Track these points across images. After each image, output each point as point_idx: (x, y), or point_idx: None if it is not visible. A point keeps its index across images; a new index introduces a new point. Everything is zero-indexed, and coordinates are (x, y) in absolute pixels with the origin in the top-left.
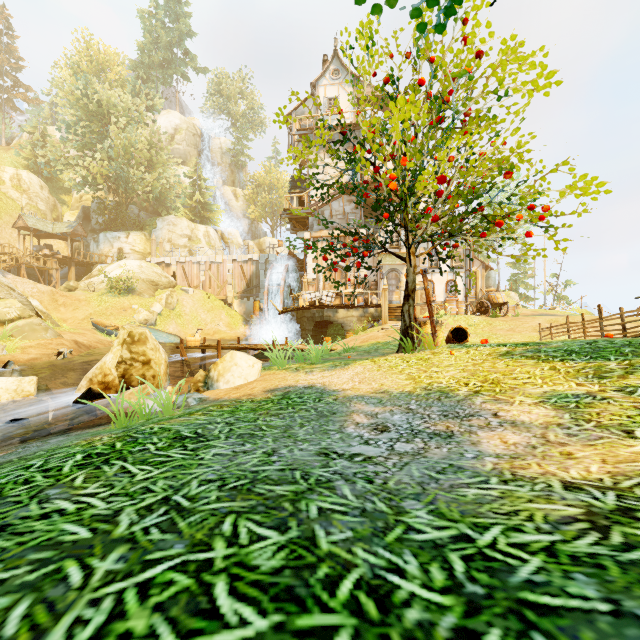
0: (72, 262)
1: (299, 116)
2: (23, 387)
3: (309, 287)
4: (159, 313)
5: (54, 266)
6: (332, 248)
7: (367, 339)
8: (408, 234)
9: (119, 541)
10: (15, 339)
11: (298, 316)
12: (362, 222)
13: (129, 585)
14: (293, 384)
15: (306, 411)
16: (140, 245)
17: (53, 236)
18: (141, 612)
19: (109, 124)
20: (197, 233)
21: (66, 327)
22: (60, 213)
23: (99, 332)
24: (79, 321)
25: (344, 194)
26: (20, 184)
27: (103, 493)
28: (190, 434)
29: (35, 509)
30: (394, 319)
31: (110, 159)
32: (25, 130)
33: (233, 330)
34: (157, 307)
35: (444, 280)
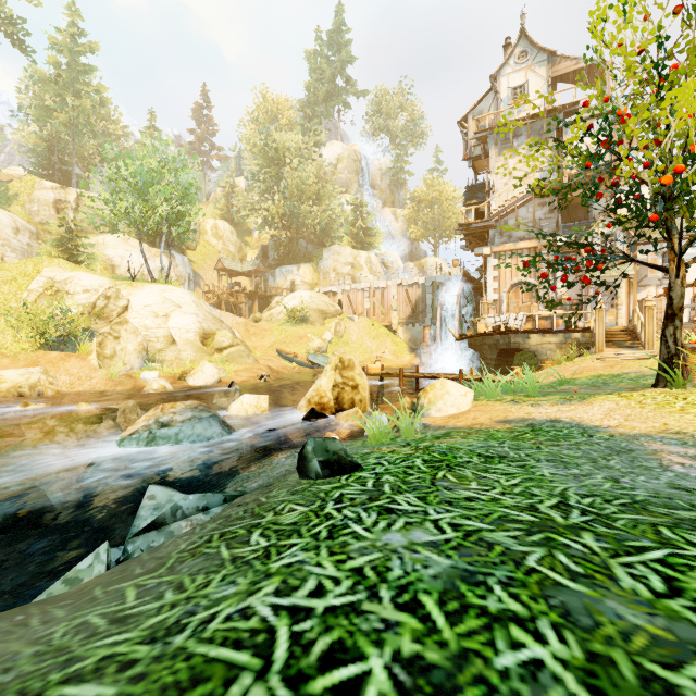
0: (256, 296)
1: (477, 117)
2: (260, 403)
3: (489, 310)
4: (329, 341)
5: (243, 300)
6: (559, 263)
7: (580, 370)
8: (681, 237)
9: (573, 527)
10: (229, 364)
11: (476, 343)
12: (559, 228)
13: (643, 560)
14: (527, 417)
15: (588, 445)
16: (309, 276)
17: (241, 274)
18: (693, 580)
19: (284, 166)
20: (359, 260)
21: (258, 354)
22: (244, 253)
23: (282, 359)
24: (266, 349)
25: (534, 197)
26: (217, 232)
27: (492, 490)
28: (489, 454)
29: (451, 494)
30: (612, 346)
31: (284, 199)
32: (220, 185)
33: (399, 358)
34: (327, 335)
35: (689, 293)
